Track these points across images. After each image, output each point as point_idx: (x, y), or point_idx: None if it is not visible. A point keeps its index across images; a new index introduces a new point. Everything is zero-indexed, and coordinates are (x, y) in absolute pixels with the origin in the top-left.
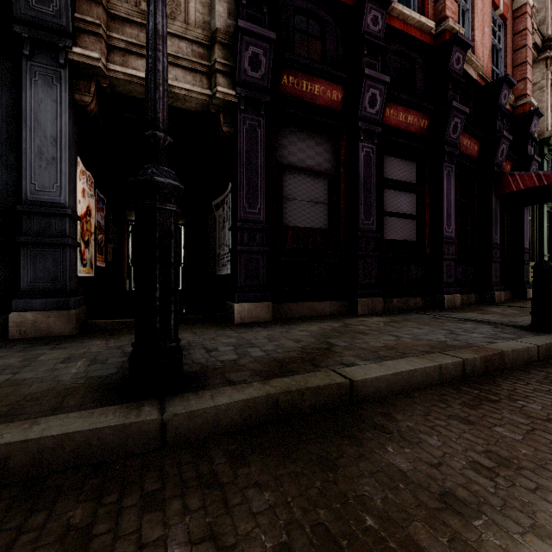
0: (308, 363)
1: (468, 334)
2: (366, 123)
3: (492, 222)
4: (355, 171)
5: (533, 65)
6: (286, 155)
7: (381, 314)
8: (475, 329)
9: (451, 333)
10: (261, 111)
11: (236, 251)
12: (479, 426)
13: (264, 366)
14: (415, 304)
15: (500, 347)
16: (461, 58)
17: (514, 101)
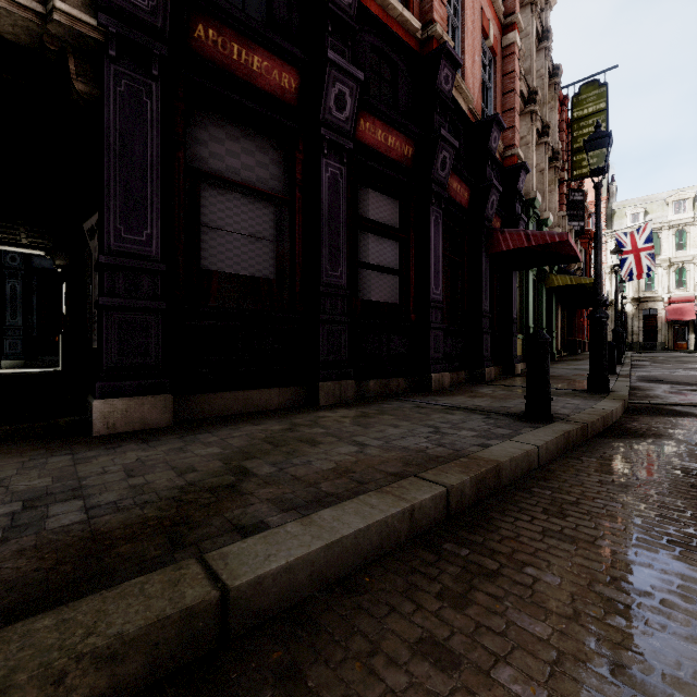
0: (162, 537)
1: (456, 432)
2: (331, 132)
3: (483, 286)
4: (317, 198)
5: (520, 118)
6: (206, 157)
7: (352, 403)
8: (465, 423)
9: (435, 432)
10: (152, 69)
11: (101, 306)
12: (468, 672)
13: (38, 567)
14: (397, 387)
15: (496, 454)
16: (450, 77)
17: (503, 150)
